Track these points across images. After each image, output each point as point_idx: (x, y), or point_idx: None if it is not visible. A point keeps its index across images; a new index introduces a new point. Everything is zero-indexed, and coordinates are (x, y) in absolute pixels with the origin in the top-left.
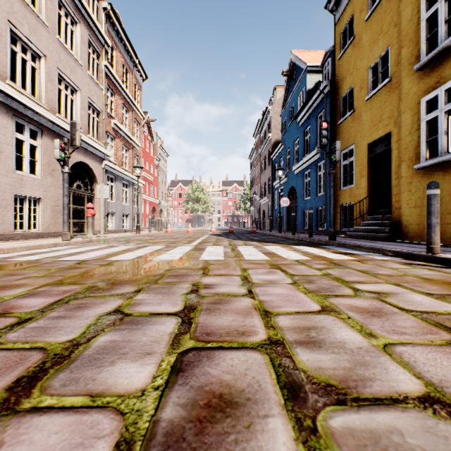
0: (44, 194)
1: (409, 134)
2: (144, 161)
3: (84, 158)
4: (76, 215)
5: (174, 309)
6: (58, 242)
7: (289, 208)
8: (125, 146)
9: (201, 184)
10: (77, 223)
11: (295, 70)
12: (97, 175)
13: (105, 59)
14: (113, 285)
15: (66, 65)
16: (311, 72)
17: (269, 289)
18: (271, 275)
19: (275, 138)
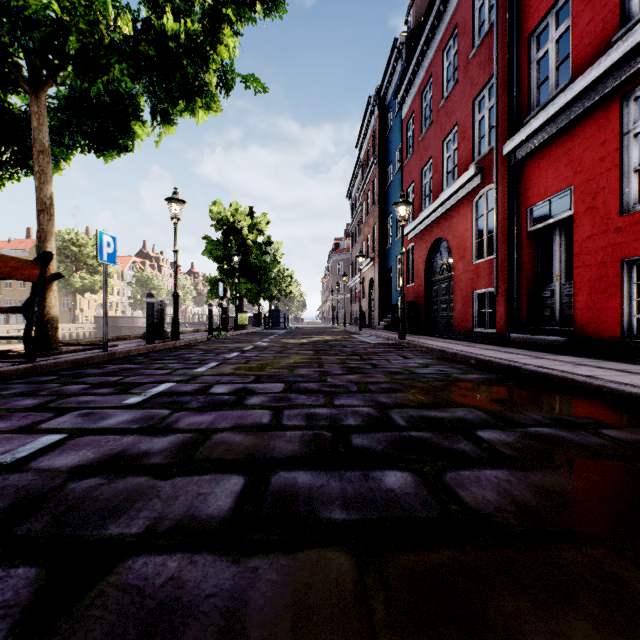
0: None
1: None
2: None
3: None
4: None
5: None
6: None
7: None
8: None
9: None
10: None
11: None
12: None
13: None
14: None
15: None
16: None
17: None
18: None
19: None
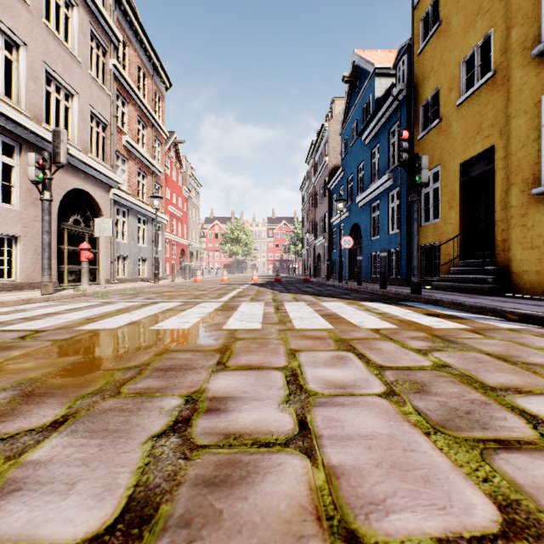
0: (24, 231)
1: (522, 146)
2: (171, 193)
3: (83, 185)
4: (73, 259)
5: (89, 523)
6: (31, 297)
7: (352, 251)
8: (141, 172)
9: (241, 221)
10: (74, 269)
11: (359, 74)
12: (103, 208)
13: (114, 57)
14: (22, 401)
15: (57, 60)
16: (380, 76)
17: (344, 418)
18: (341, 367)
19: (334, 163)
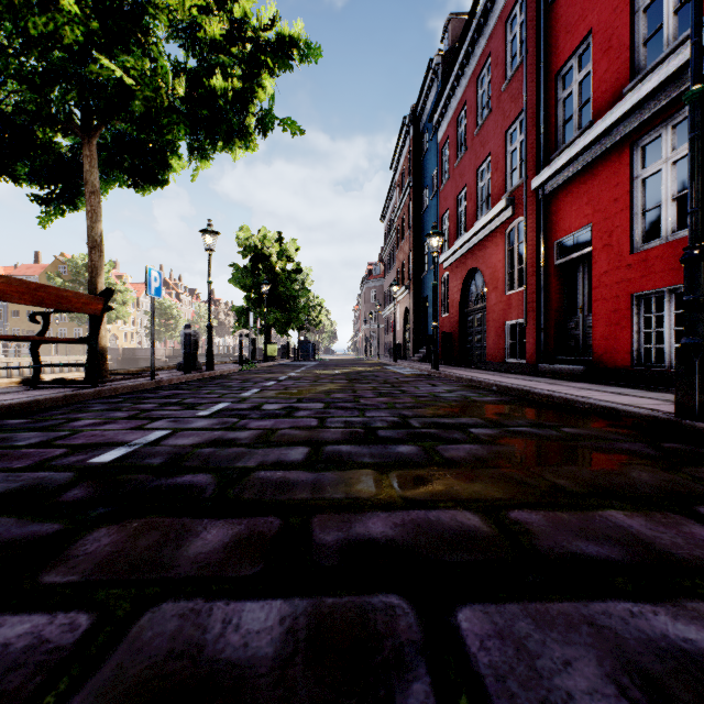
0: None
1: None
2: None
3: None
4: None
5: None
6: None
7: None
8: None
9: None
10: None
11: None
12: None
13: None
14: None
15: None
16: None
17: None
18: None
19: None
